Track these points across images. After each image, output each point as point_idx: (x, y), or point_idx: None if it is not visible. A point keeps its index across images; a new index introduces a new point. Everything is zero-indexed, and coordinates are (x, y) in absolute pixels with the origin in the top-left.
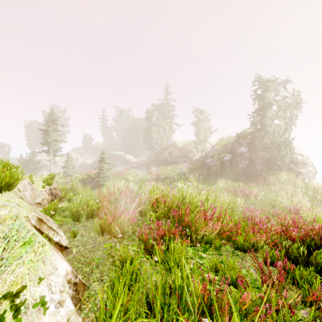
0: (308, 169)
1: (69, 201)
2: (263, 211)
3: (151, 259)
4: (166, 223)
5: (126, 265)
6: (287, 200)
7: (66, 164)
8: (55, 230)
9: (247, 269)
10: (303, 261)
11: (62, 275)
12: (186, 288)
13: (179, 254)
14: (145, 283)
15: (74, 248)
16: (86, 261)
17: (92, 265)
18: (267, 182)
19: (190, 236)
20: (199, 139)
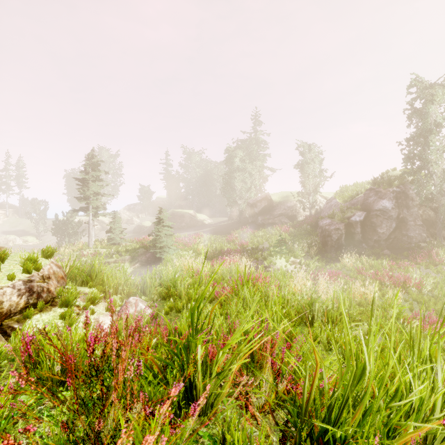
0: None
1: (67, 305)
2: None
3: None
4: None
5: None
6: None
7: (112, 227)
8: None
9: None
10: None
11: None
12: None
13: None
14: None
15: None
16: None
17: None
18: (436, 260)
19: None
20: (306, 189)
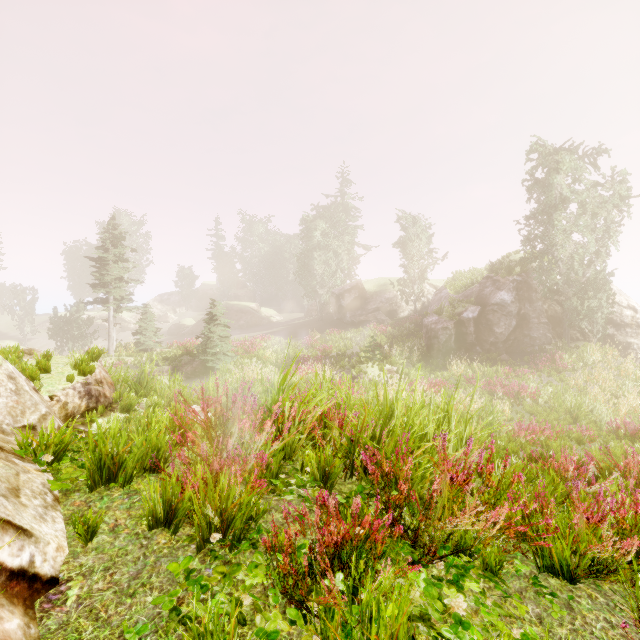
0: None
1: (128, 410)
2: (558, 431)
3: (304, 624)
4: (346, 478)
5: None
6: (605, 405)
7: (141, 326)
8: (23, 526)
9: None
10: None
11: None
12: None
13: None
14: None
15: (76, 583)
16: None
17: None
18: (559, 365)
19: (414, 531)
20: (410, 275)
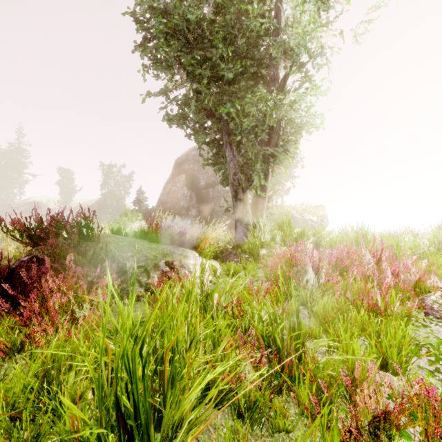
0: None
1: None
2: None
3: None
4: None
5: None
6: None
7: None
8: None
9: None
10: None
11: None
12: None
13: None
14: None
15: None
16: None
17: None
18: None
19: None
20: (63, 198)
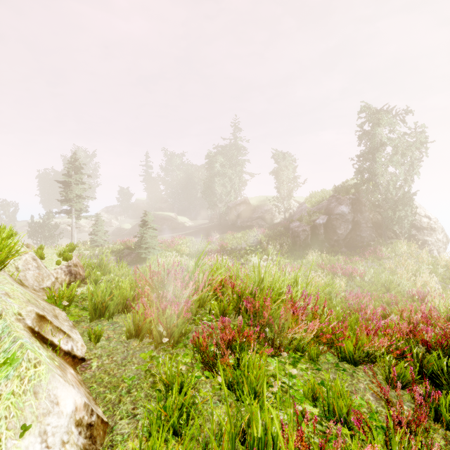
0: (437, 236)
1: (95, 283)
2: (374, 297)
3: (213, 378)
4: (236, 318)
5: (173, 392)
6: (408, 281)
7: (95, 229)
8: (66, 332)
9: (361, 393)
10: (447, 382)
11: (67, 414)
12: (271, 442)
13: (256, 375)
14: (202, 420)
15: (95, 361)
16: (112, 383)
17: (121, 389)
18: (379, 255)
19: (272, 339)
20: (281, 194)
